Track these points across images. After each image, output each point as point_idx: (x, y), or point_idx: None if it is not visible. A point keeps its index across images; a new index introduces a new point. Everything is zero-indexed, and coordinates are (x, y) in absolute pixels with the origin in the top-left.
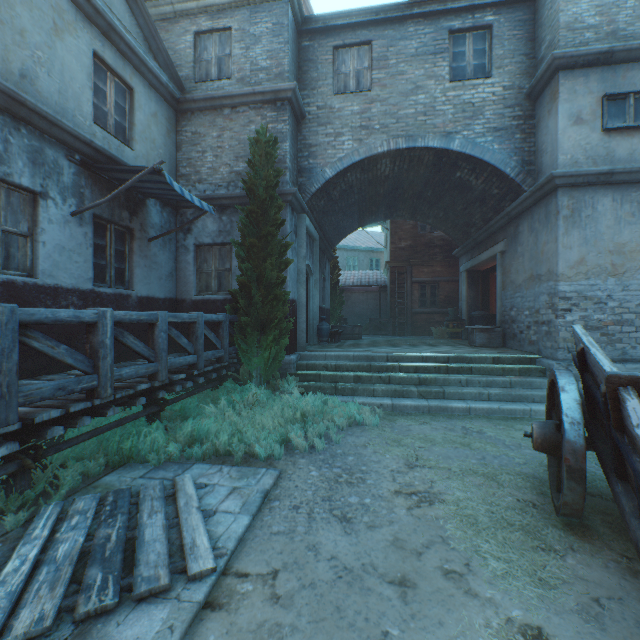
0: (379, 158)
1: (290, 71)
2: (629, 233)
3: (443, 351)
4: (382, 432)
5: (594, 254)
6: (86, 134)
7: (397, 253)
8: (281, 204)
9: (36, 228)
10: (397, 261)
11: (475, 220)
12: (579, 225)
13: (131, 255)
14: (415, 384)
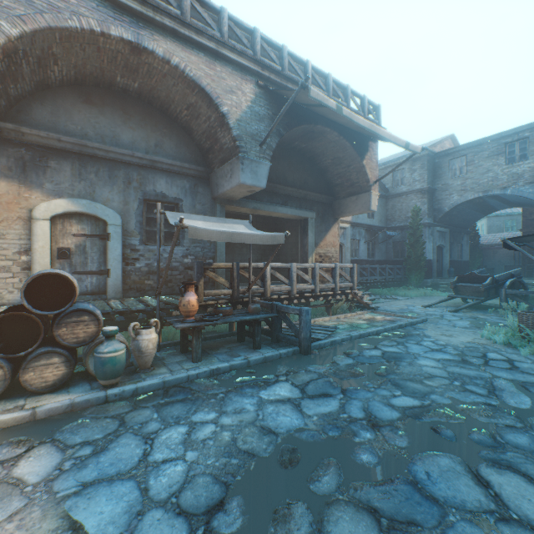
0: (471, 200)
1: (427, 178)
2: None
3: None
4: None
5: None
6: (366, 222)
7: (527, 223)
8: (421, 230)
9: (358, 247)
10: (526, 228)
11: None
12: None
13: (374, 249)
14: None
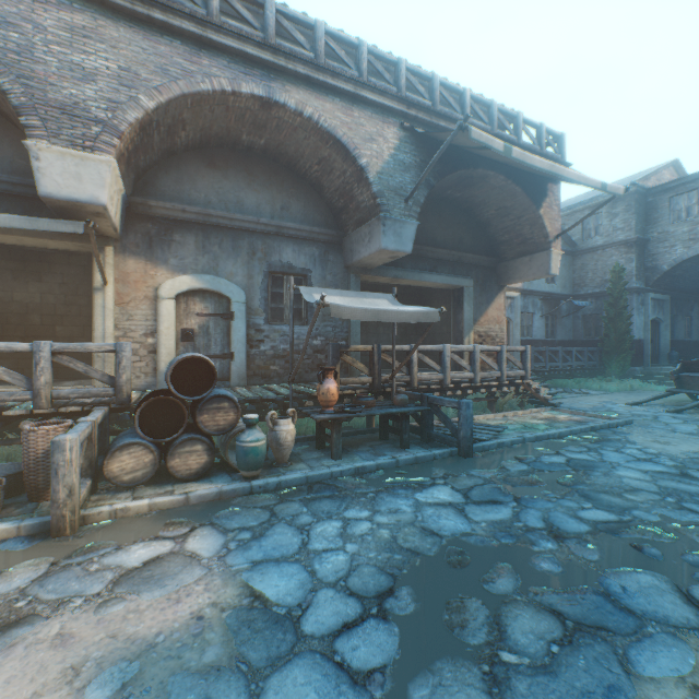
0: None
1: (635, 225)
2: None
3: None
4: None
5: None
6: (543, 289)
7: None
8: (625, 298)
9: (532, 323)
10: None
11: None
12: None
13: (555, 325)
14: None
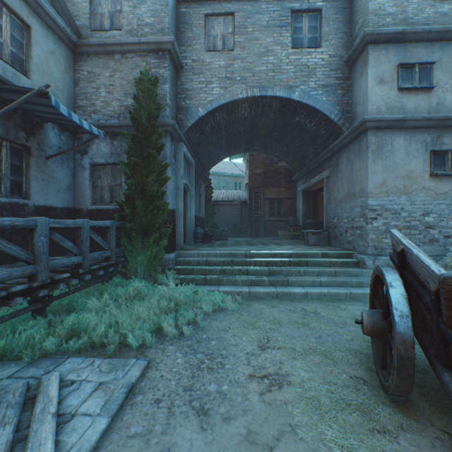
0: (240, 103)
1: (170, 28)
2: (415, 164)
3: (287, 249)
4: (240, 316)
5: (392, 178)
6: None
7: (254, 177)
8: (161, 132)
9: None
10: (254, 183)
11: (308, 154)
12: (382, 157)
13: (28, 170)
14: (266, 275)
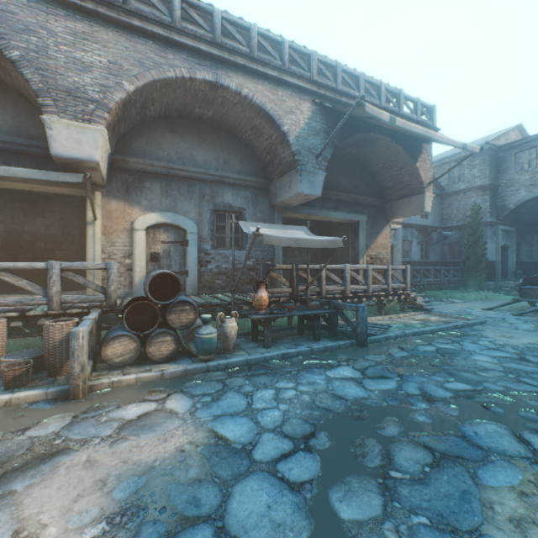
0: None
1: (489, 174)
2: None
3: None
4: None
5: None
6: (418, 222)
7: None
8: (481, 229)
9: (410, 249)
10: None
11: None
12: None
13: (428, 250)
14: None
